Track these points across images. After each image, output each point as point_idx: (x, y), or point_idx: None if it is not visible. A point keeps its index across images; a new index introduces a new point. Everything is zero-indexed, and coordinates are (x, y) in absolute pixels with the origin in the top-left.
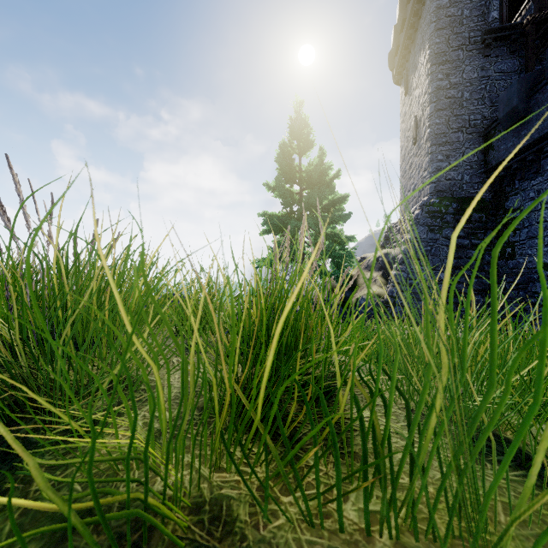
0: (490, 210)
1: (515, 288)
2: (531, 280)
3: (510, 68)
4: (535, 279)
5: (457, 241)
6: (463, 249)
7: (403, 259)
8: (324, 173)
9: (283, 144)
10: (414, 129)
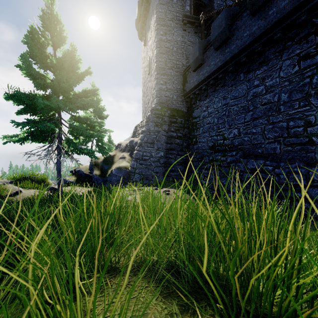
0: (186, 117)
1: (197, 160)
2: (204, 156)
3: (195, 41)
4: (206, 155)
5: (170, 133)
6: (173, 138)
7: (141, 143)
8: (76, 65)
9: (35, 28)
10: (149, 65)
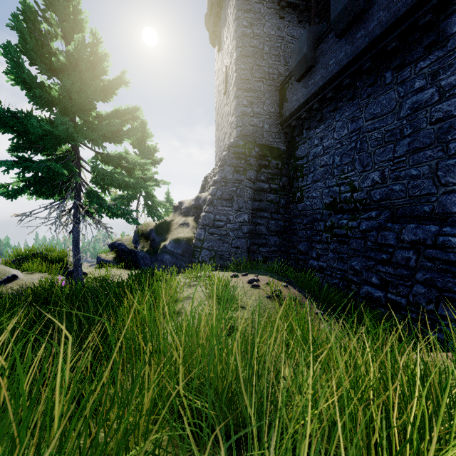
0: (284, 158)
1: (303, 227)
2: (315, 220)
3: (299, 36)
4: (319, 219)
5: (259, 185)
6: (264, 193)
7: (211, 200)
8: (101, 67)
9: (32, 5)
10: (225, 79)
